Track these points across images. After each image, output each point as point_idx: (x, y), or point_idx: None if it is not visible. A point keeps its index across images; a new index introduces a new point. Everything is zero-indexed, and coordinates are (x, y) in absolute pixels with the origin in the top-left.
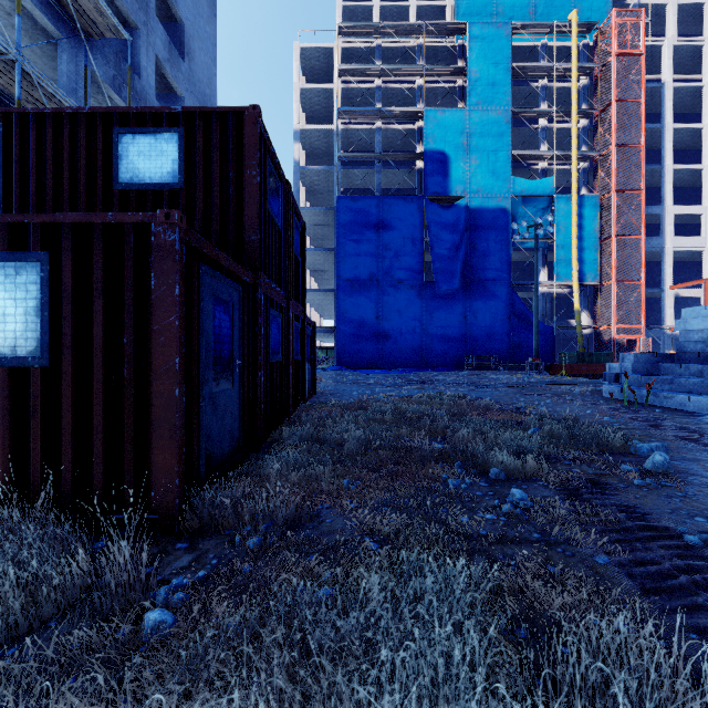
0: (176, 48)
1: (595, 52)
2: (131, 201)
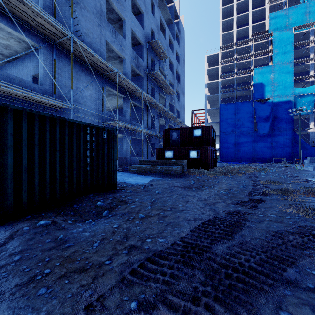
0: (177, 80)
1: None
2: (195, 138)
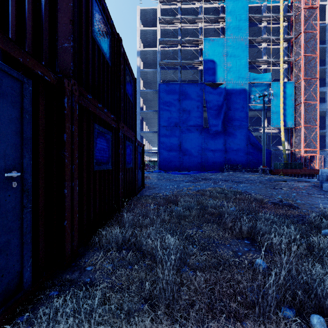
0: None
1: (292, 8)
2: None
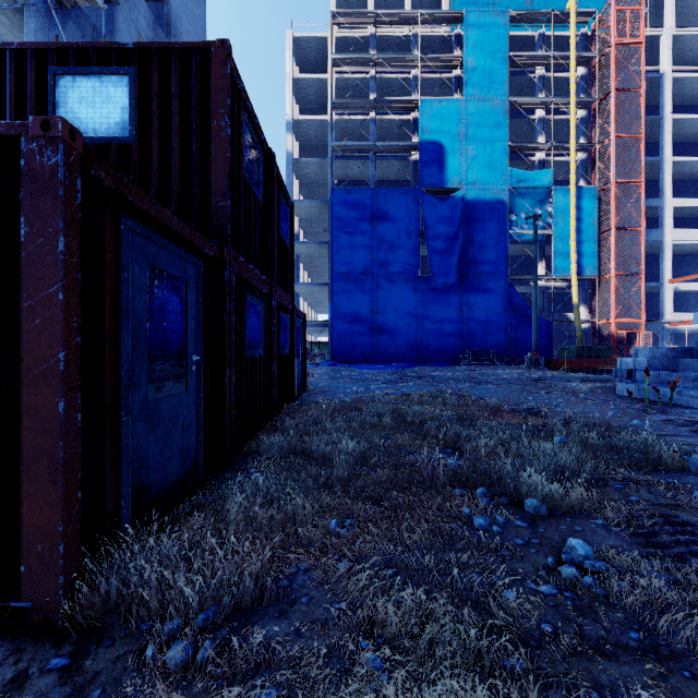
0: (162, 29)
1: (594, 42)
2: None
